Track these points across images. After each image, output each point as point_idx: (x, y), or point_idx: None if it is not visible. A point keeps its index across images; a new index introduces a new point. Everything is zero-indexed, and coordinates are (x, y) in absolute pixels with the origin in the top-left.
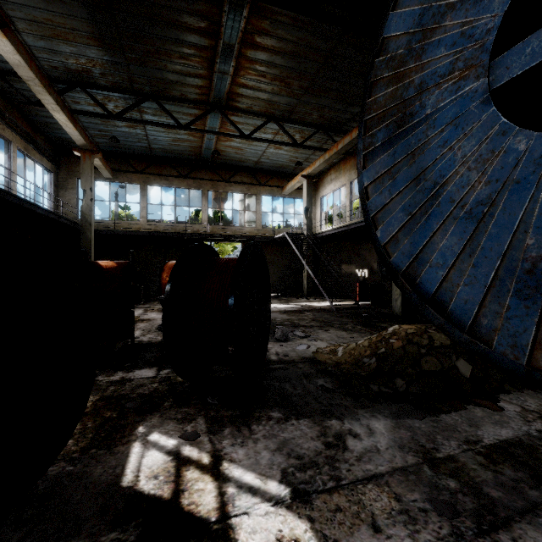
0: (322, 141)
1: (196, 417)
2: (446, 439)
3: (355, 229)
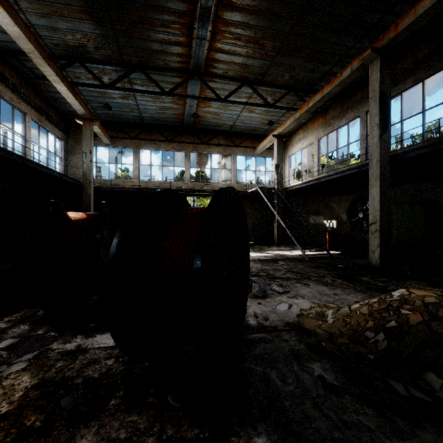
0: (292, 103)
1: (144, 441)
2: None
3: (324, 182)
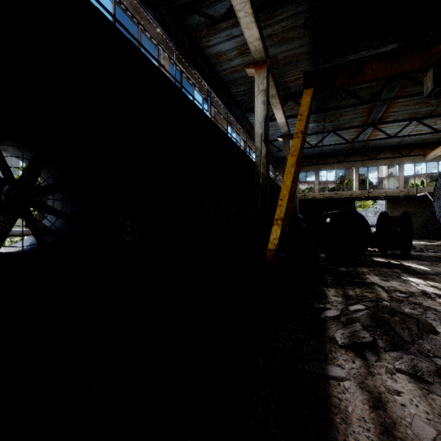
0: None
1: (387, 258)
2: None
3: None
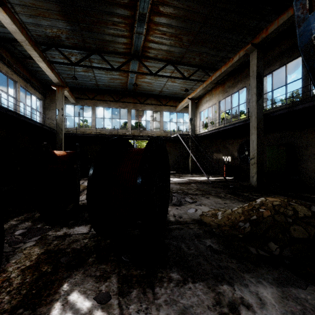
0: (201, 76)
1: (110, 276)
2: None
3: (222, 130)
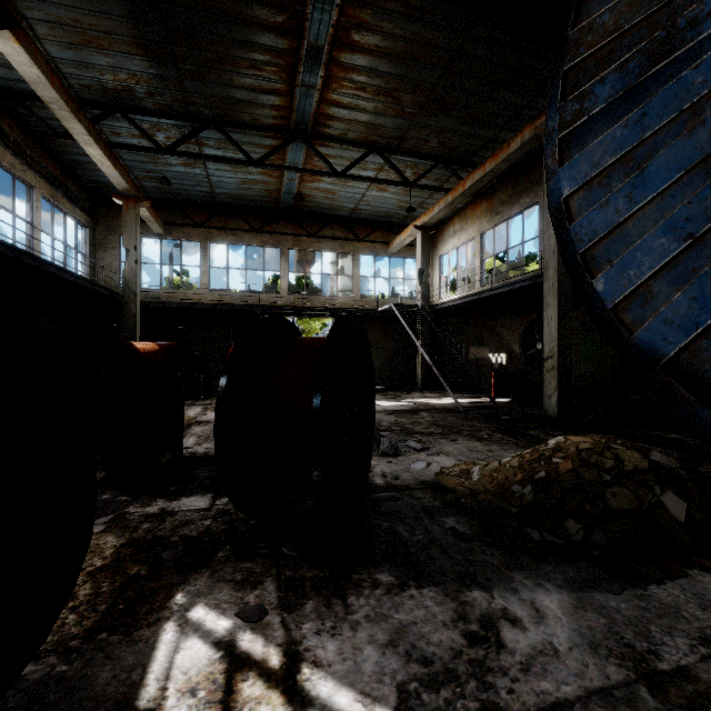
0: (442, 179)
1: (263, 580)
2: (668, 634)
3: (488, 298)
